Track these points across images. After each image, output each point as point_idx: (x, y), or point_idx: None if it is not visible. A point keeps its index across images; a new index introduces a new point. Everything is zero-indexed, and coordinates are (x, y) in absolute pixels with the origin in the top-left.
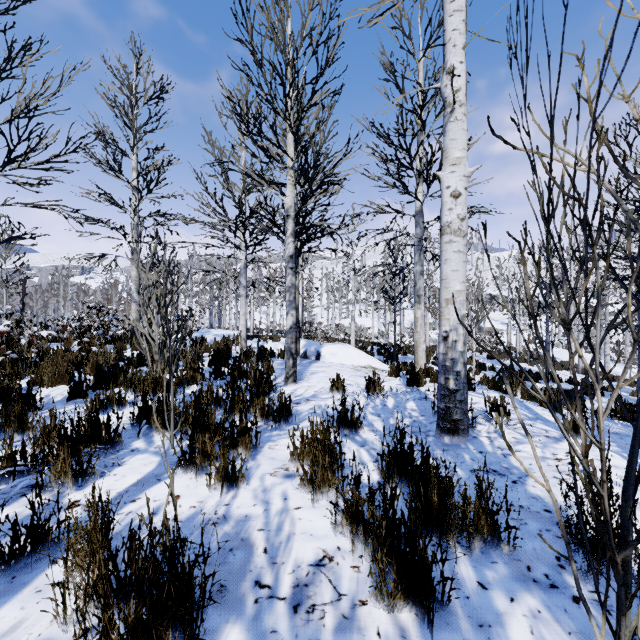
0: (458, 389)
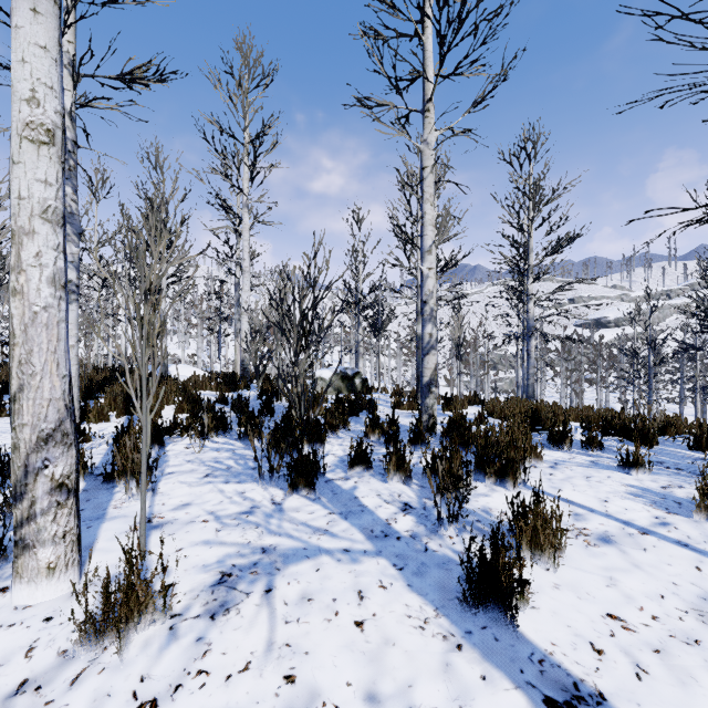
0: (247, 367)
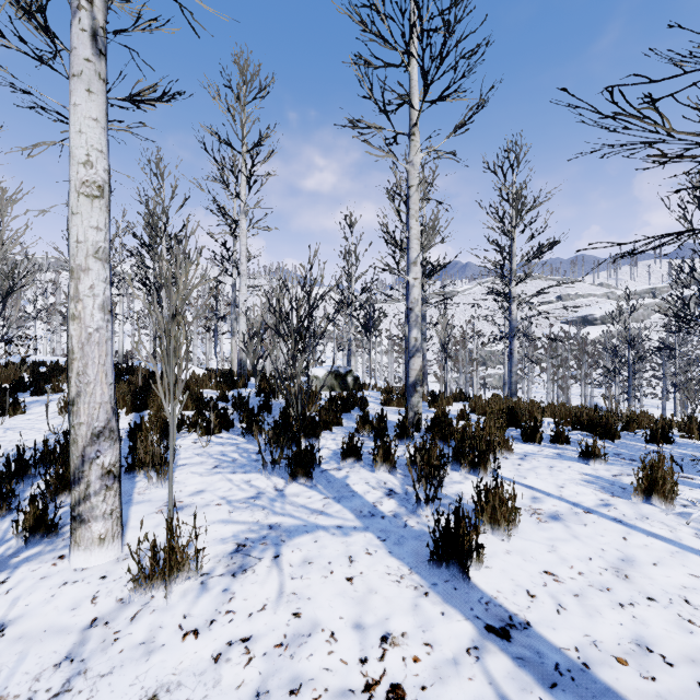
0: (244, 366)
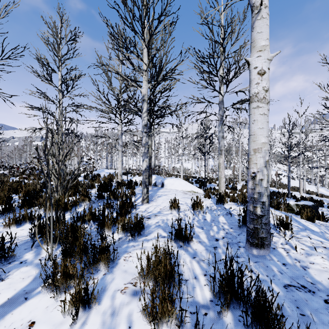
0: (263, 215)
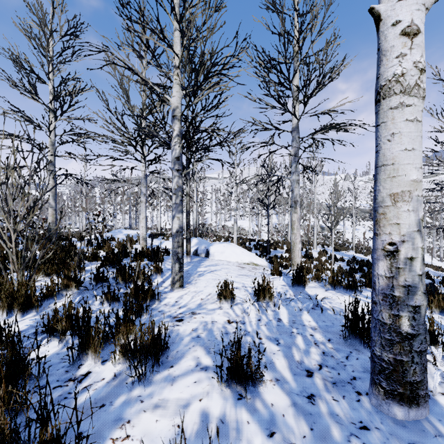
0: (415, 333)
